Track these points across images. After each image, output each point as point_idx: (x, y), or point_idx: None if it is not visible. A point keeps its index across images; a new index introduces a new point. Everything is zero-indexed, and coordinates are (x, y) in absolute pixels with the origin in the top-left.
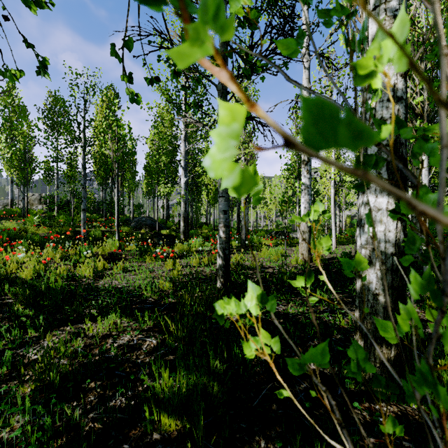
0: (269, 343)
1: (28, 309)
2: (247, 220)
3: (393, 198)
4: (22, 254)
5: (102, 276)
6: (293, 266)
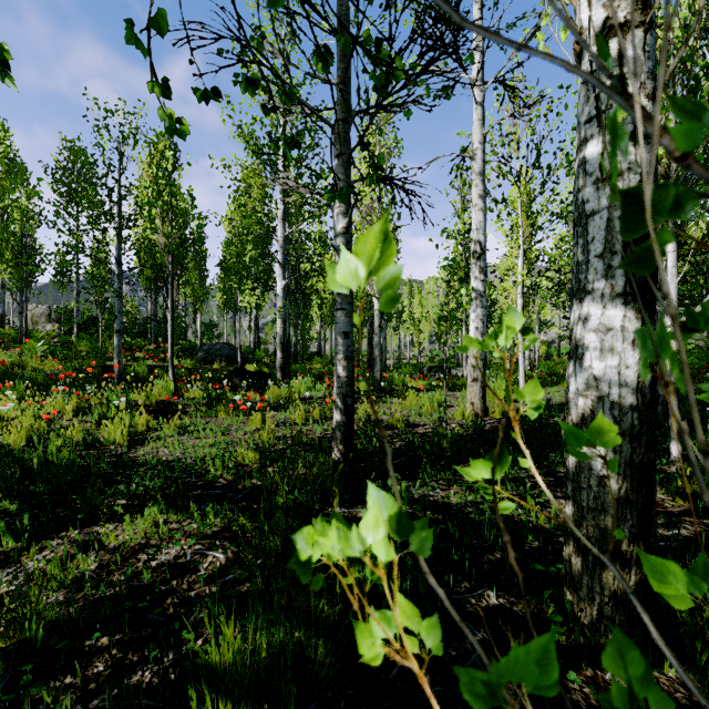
0: (415, 629)
1: (8, 499)
2: (384, 348)
3: (634, 309)
4: (8, 405)
5: (143, 441)
6: (458, 422)
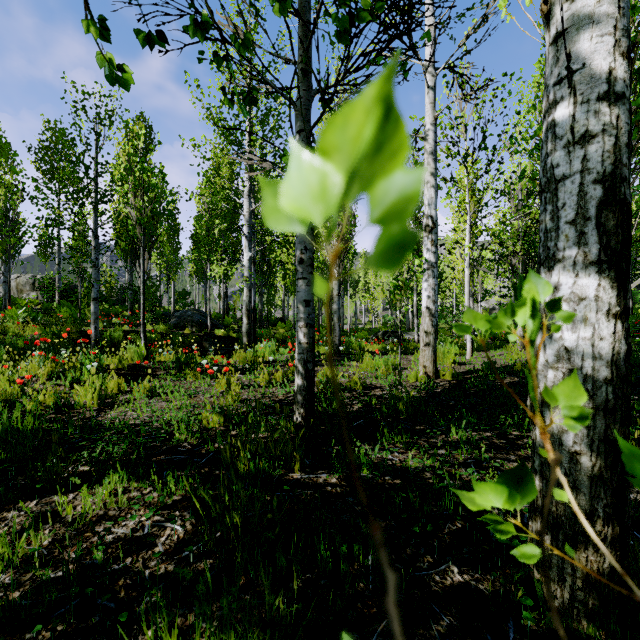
0: None
1: None
2: (342, 314)
3: (609, 278)
4: None
5: (113, 405)
6: (411, 385)
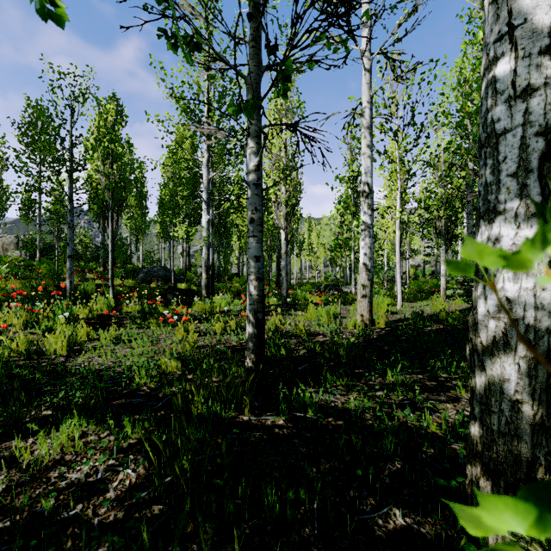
0: None
1: None
2: (289, 270)
3: None
4: None
5: (81, 351)
6: (350, 332)
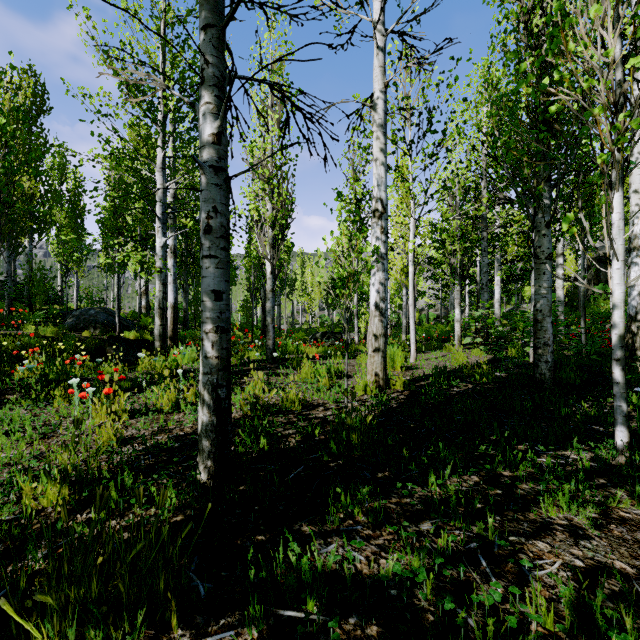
0: None
1: None
2: (278, 314)
3: None
4: None
5: None
6: (360, 399)
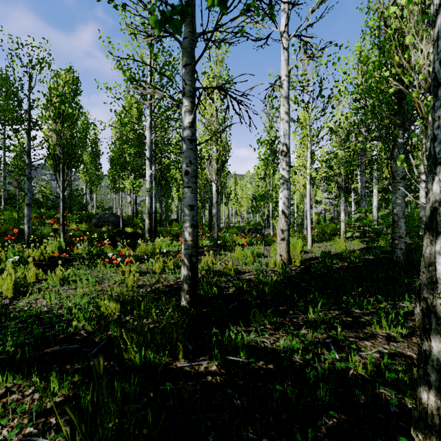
0: None
1: None
2: (219, 216)
3: None
4: None
5: (27, 293)
6: (272, 270)
